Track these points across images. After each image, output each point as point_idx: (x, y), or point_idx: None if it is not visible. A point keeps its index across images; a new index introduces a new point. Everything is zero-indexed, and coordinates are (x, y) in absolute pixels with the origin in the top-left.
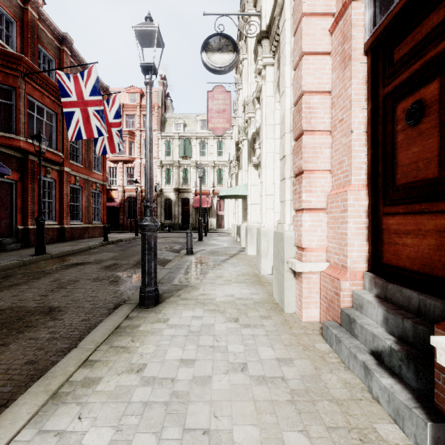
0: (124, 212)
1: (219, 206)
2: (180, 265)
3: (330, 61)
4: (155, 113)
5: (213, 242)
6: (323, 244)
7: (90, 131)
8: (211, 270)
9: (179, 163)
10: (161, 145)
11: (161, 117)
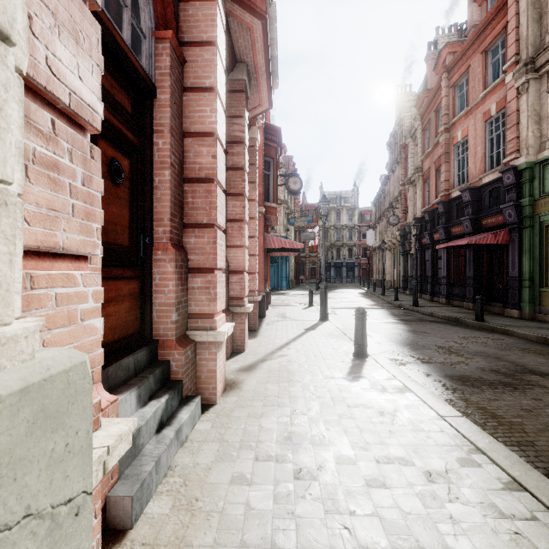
0: None
1: None
2: None
3: None
4: None
5: None
6: None
7: None
8: None
9: None
10: None
11: None
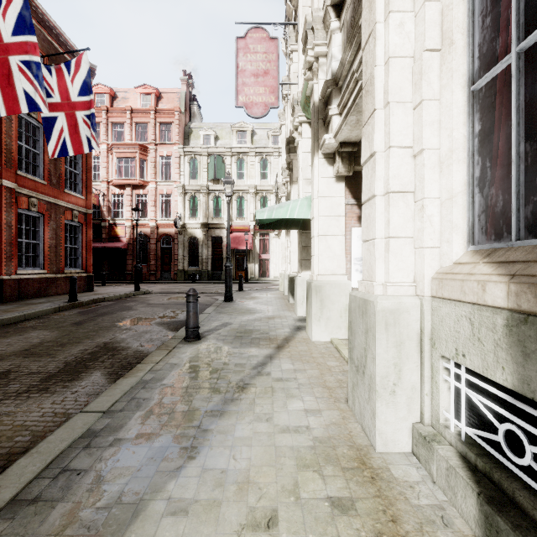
0: (133, 255)
1: (262, 248)
2: (145, 387)
3: None
4: (175, 121)
5: (249, 304)
6: None
7: (16, 104)
8: (218, 423)
9: (207, 189)
10: (184, 164)
11: (185, 127)
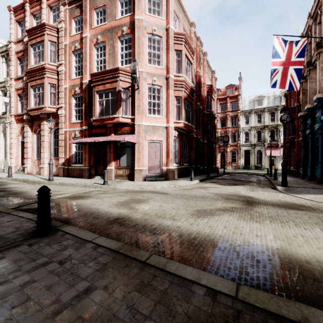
0: None
1: None
2: None
3: (16, 139)
4: None
5: None
6: (15, 163)
7: None
8: None
9: None
10: None
11: None
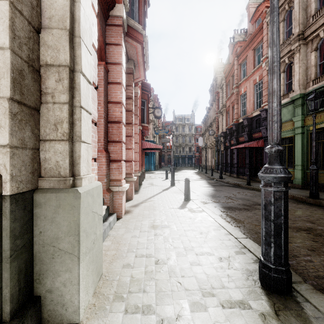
0: None
1: None
2: None
3: None
4: None
5: None
6: None
7: None
8: None
9: None
10: None
11: None
